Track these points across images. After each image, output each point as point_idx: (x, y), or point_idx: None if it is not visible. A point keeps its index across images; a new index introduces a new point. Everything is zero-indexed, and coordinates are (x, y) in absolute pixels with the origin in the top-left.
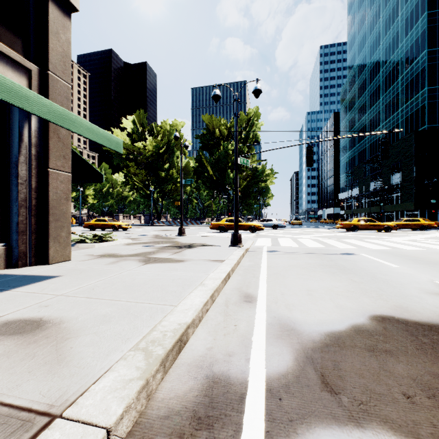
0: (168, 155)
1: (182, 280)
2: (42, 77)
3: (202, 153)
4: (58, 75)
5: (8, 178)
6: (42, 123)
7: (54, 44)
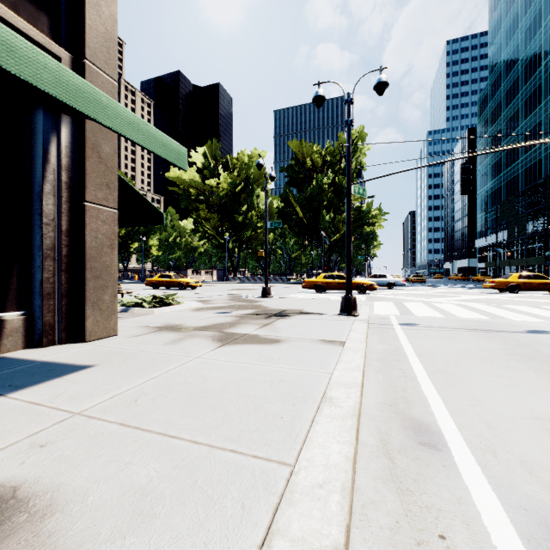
0: (246, 194)
1: (287, 384)
2: (76, 70)
3: (288, 190)
4: (99, 67)
5: (29, 216)
6: (76, 137)
7: (93, 20)
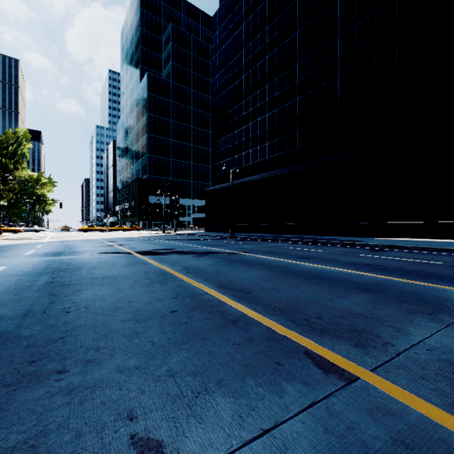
0: None
1: None
2: None
3: None
4: None
5: None
6: None
7: None
